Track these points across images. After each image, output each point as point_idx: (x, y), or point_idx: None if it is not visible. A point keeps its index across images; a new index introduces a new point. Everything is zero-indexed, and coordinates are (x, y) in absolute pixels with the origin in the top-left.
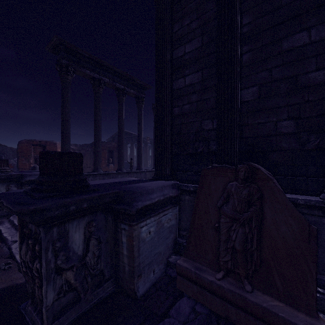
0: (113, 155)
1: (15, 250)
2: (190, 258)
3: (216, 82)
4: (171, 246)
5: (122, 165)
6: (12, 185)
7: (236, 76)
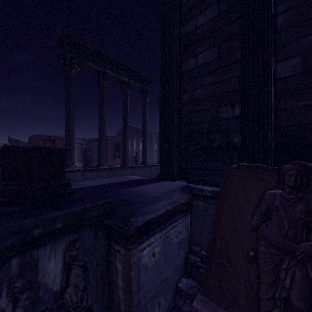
0: (119, 149)
1: None
2: (211, 297)
3: (238, 56)
4: (182, 265)
5: (126, 160)
6: None
7: (271, 44)
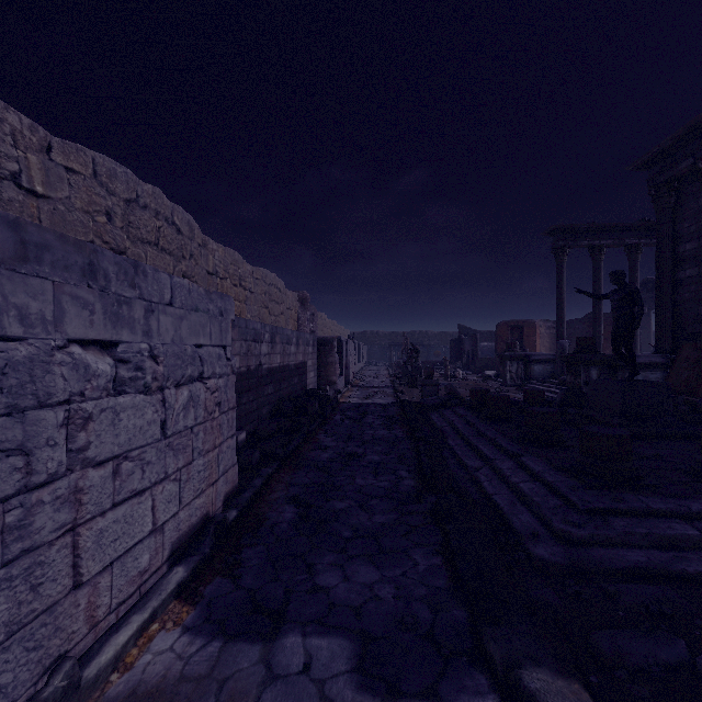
0: None
1: (546, 394)
2: None
3: None
4: None
5: (634, 349)
6: (520, 363)
7: None
